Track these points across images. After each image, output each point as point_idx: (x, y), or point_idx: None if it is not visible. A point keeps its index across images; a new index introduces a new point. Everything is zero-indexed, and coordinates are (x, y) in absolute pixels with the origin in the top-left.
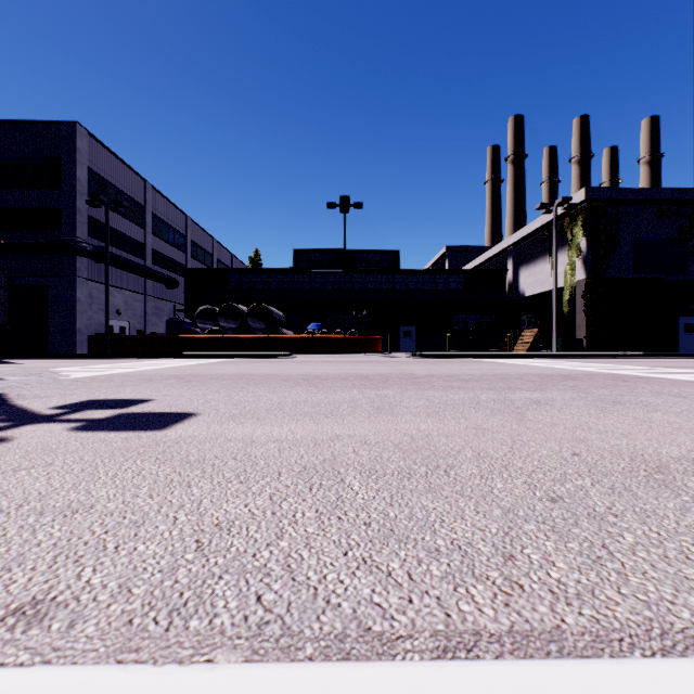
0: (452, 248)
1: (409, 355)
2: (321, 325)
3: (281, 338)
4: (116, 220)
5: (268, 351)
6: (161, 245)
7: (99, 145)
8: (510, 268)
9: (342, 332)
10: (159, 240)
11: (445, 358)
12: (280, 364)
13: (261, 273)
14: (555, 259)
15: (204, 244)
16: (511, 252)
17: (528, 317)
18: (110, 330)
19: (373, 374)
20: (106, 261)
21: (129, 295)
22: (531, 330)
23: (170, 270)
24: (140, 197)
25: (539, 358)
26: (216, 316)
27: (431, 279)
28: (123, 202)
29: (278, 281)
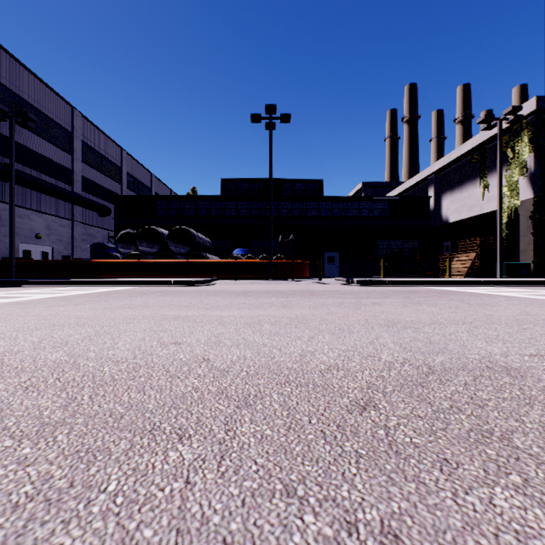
0: (367, 184)
1: (342, 281)
2: (247, 250)
3: (202, 263)
4: (35, 142)
5: (187, 277)
6: (92, 173)
7: (11, 59)
8: (432, 195)
9: (267, 257)
10: (91, 168)
11: (392, 286)
12: (162, 301)
13: (189, 200)
14: (500, 177)
15: (142, 178)
16: (433, 179)
17: (461, 241)
18: (27, 254)
19: (381, 385)
20: (10, 179)
21: (52, 220)
22: (467, 254)
23: (104, 199)
24: (67, 123)
25: (507, 286)
26: (135, 239)
27: (355, 206)
28: (27, 113)
29: (205, 208)
